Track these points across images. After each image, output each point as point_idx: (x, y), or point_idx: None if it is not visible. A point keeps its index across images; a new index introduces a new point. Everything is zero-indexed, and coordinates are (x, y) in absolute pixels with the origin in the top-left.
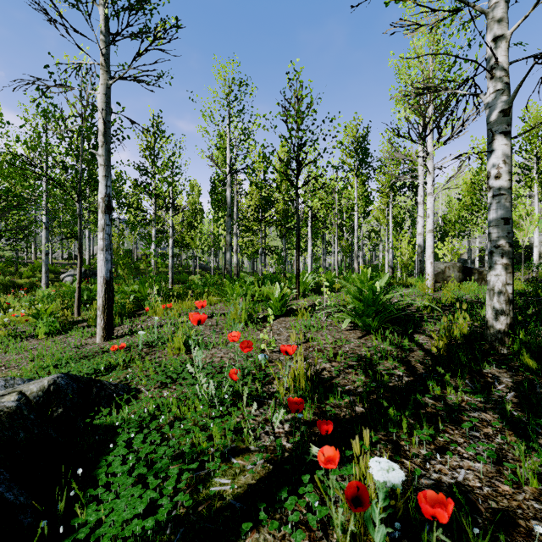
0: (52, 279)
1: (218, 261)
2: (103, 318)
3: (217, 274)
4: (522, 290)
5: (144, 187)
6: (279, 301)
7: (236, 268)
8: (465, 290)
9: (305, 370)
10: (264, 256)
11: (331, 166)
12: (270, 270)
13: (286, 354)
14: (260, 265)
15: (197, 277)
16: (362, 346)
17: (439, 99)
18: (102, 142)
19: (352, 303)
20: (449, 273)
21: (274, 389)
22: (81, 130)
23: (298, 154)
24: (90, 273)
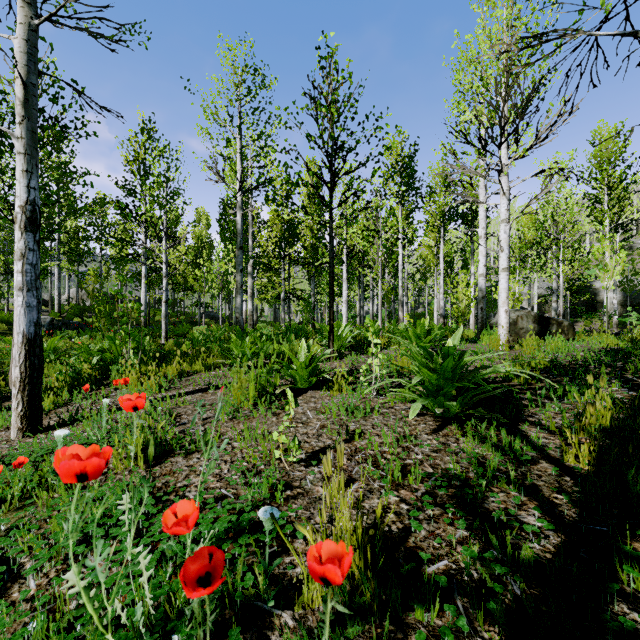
0: (5, 331)
1: (231, 308)
2: (22, 399)
3: (226, 325)
4: (632, 349)
5: (130, 211)
6: (306, 367)
7: (252, 317)
8: (550, 348)
9: (353, 510)
10: (288, 302)
11: (379, 176)
12: (296, 319)
13: (323, 582)
14: (282, 313)
15: (203, 328)
16: (444, 451)
17: (521, 92)
18: (22, 117)
19: (418, 373)
20: (522, 325)
21: (295, 568)
22: (14, 115)
23: (332, 163)
24: (58, 323)
